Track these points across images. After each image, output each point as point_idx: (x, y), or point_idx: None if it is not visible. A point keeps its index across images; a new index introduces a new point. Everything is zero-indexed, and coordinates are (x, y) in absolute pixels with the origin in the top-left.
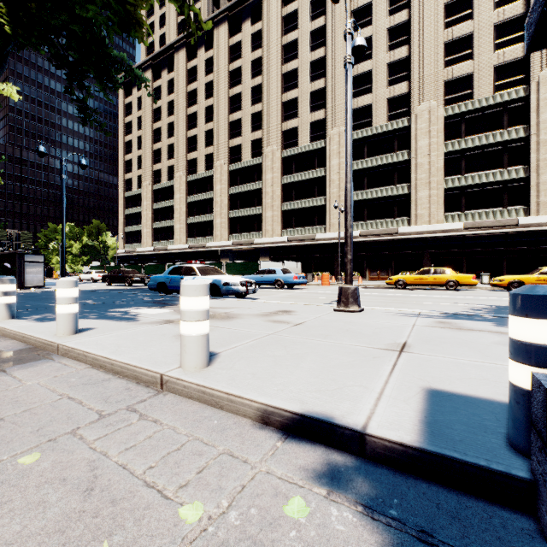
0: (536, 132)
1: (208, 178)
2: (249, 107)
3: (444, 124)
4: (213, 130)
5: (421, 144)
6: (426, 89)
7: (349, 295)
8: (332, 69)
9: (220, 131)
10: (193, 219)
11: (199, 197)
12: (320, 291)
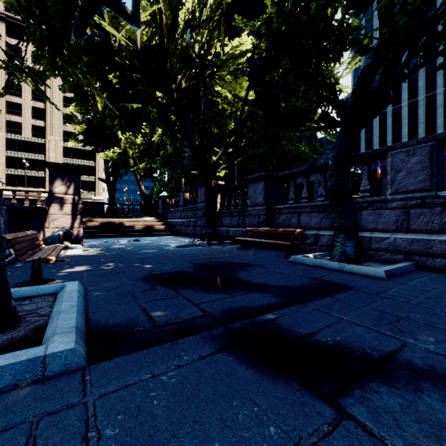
0: (98, 166)
1: None
2: None
3: (63, 149)
4: None
5: (52, 155)
6: (54, 130)
7: None
8: None
9: None
10: None
11: None
12: None
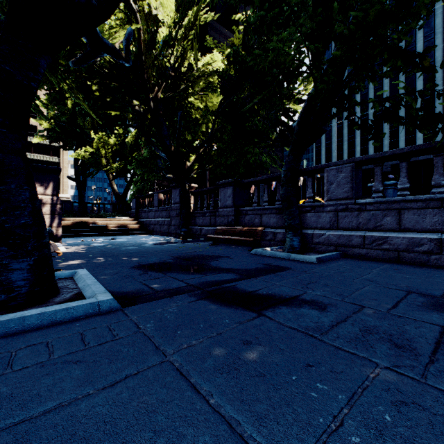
0: (63, 162)
1: None
2: None
3: None
4: None
5: None
6: None
7: None
8: None
9: None
10: None
11: None
12: None
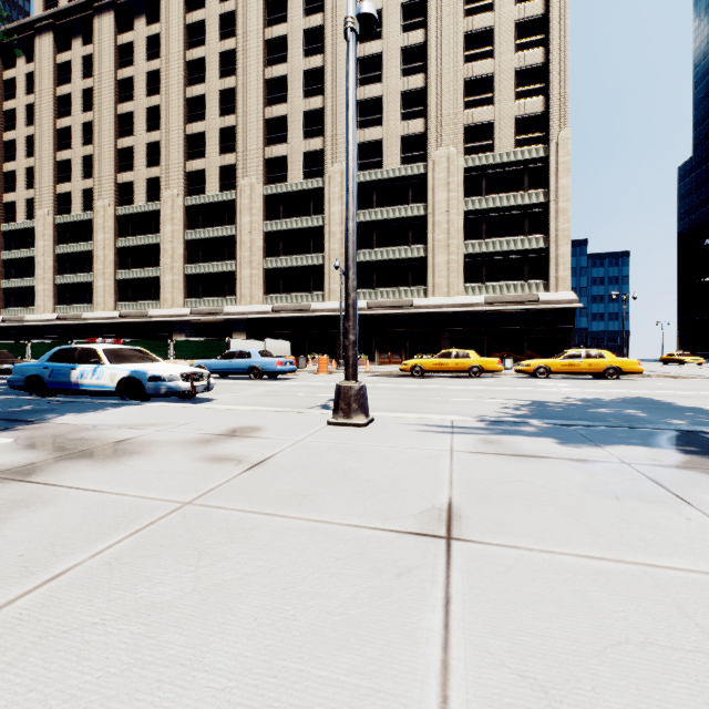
0: (555, 199)
1: (153, 213)
2: (216, 118)
3: (463, 177)
4: (160, 143)
5: (439, 197)
6: (444, 131)
7: (352, 398)
8: (332, 86)
9: (171, 146)
10: (127, 273)
11: (137, 240)
12: (314, 383)
